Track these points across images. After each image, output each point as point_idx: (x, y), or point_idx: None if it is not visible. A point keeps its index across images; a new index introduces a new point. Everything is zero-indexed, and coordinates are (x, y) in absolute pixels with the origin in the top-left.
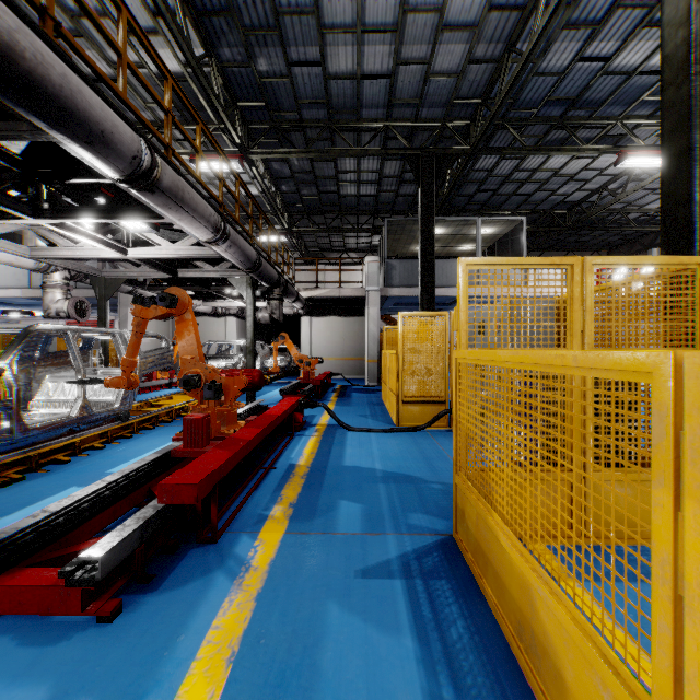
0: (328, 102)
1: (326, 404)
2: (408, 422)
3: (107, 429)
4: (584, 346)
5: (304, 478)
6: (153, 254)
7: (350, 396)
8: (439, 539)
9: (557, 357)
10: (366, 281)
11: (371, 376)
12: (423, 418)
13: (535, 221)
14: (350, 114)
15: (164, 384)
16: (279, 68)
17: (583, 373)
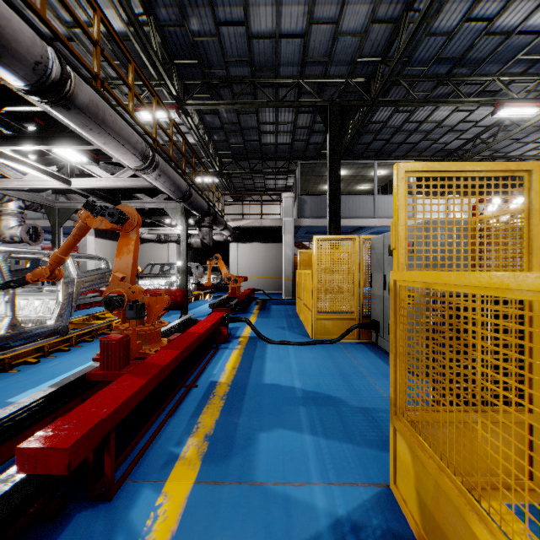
0: (251, 60)
1: (249, 316)
2: (322, 335)
3: (44, 343)
4: None
5: (224, 399)
6: (94, 184)
7: (270, 309)
8: (374, 493)
9: None
10: (283, 213)
11: (287, 292)
12: (335, 331)
13: None
14: (270, 71)
15: None
16: (209, 28)
17: None
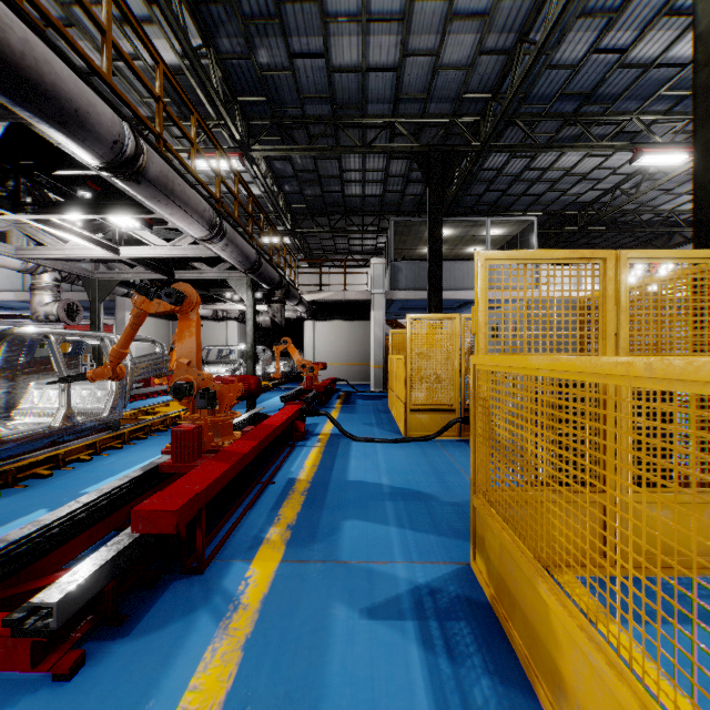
0: (332, 96)
1: (330, 411)
2: (416, 432)
3: (95, 439)
4: (618, 350)
5: (304, 495)
6: (147, 253)
7: (355, 403)
8: (454, 569)
9: (618, 364)
10: (372, 284)
11: (376, 382)
12: (432, 427)
13: (545, 222)
14: (355, 109)
15: (162, 390)
16: (280, 60)
17: (660, 386)
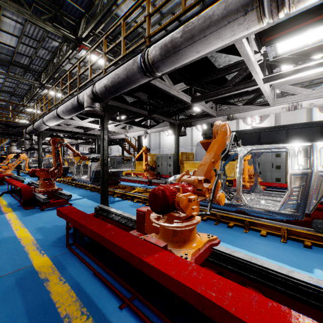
0: None
1: None
2: None
3: (285, 227)
4: None
5: (64, 315)
6: None
7: None
8: None
9: None
10: None
11: None
12: None
13: None
14: None
15: None
16: None
17: None
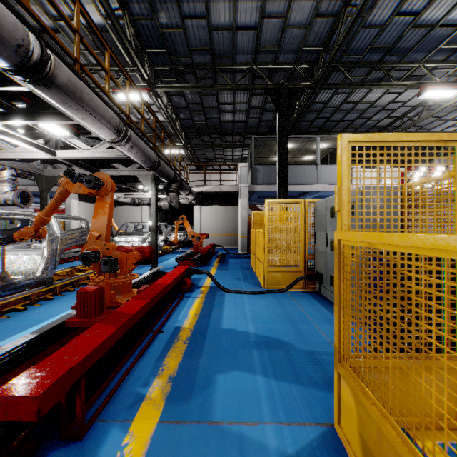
0: (212, 49)
1: (210, 268)
2: (272, 285)
3: (31, 293)
4: None
5: (186, 343)
6: (76, 155)
7: (227, 262)
8: (320, 433)
9: None
10: (239, 180)
11: (242, 247)
12: (284, 282)
13: None
14: (227, 59)
15: None
16: (175, 21)
17: None
